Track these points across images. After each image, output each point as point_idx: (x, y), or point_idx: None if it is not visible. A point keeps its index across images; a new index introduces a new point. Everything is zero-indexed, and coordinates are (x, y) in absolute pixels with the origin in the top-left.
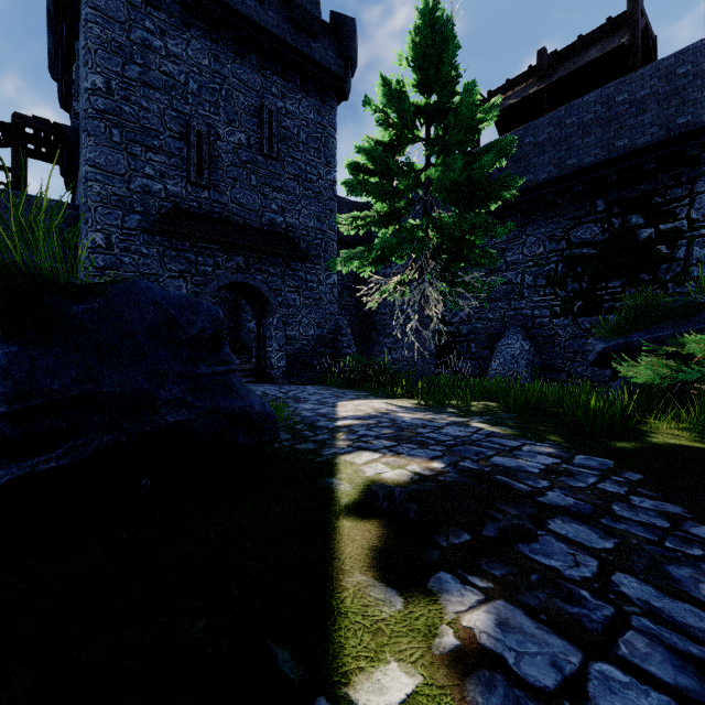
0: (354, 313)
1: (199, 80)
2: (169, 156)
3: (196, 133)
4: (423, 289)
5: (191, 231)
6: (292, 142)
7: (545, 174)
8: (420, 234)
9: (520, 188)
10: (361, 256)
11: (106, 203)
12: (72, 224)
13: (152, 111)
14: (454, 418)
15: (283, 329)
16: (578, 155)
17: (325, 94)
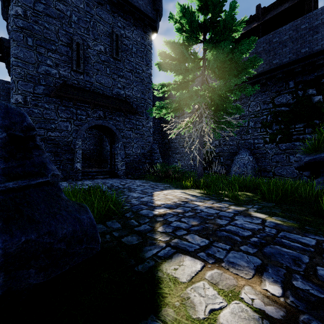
0: (160, 142)
1: (78, 15)
2: (60, 55)
3: (76, 44)
4: (202, 126)
5: (72, 96)
6: (128, 52)
7: (261, 68)
8: (201, 93)
9: (247, 76)
10: (167, 106)
11: (24, 78)
12: (8, 92)
13: (51, 30)
14: (234, 206)
15: (124, 150)
16: (280, 58)
17: (146, 28)
